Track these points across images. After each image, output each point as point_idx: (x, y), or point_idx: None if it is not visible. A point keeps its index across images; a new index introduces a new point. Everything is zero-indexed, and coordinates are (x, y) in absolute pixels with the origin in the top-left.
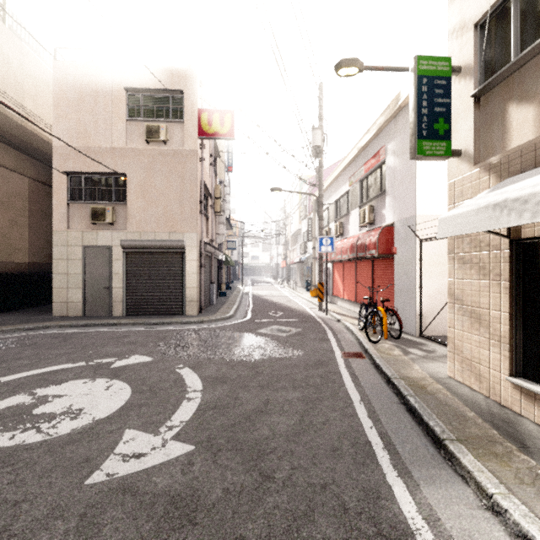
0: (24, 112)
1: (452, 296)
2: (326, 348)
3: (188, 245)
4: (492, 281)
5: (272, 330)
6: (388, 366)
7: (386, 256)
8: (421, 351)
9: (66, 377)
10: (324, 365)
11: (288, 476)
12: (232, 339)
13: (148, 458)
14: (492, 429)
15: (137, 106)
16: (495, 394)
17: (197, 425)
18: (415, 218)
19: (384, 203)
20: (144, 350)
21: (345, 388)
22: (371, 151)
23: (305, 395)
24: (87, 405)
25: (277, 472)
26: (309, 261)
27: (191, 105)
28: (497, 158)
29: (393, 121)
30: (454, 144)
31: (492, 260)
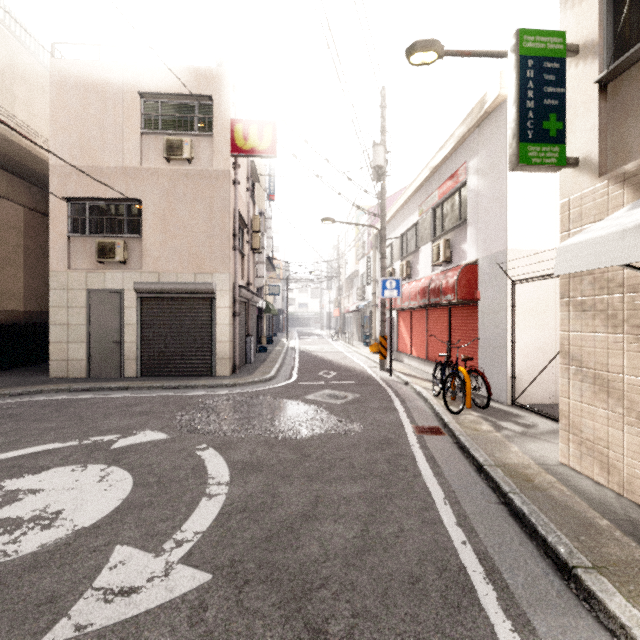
0: (14, 124)
1: (566, 355)
2: (392, 420)
3: (218, 289)
4: (627, 335)
5: (323, 396)
6: (477, 447)
7: (467, 302)
8: (517, 425)
9: (49, 462)
10: (391, 445)
11: (347, 629)
12: (272, 408)
13: (142, 596)
14: (639, 549)
15: (154, 116)
16: (633, 491)
17: (217, 539)
18: (506, 253)
19: (464, 236)
20: (158, 423)
21: (422, 479)
22: (447, 171)
23: (368, 490)
24: (69, 505)
25: (331, 621)
26: (367, 309)
27: (222, 115)
28: (635, 164)
29: (476, 132)
30: (568, 150)
31: (627, 306)
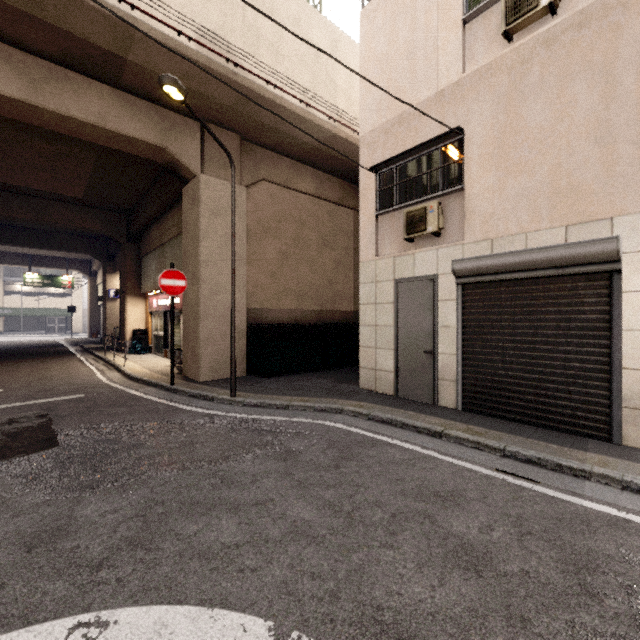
0: (336, 115)
1: None
2: None
3: (630, 251)
4: None
5: None
6: None
7: None
8: None
9: None
10: None
11: None
12: None
13: None
14: None
15: None
16: None
17: None
18: None
19: None
20: None
21: None
22: None
23: None
24: None
25: None
26: None
27: None
28: None
29: None
30: None
31: None
